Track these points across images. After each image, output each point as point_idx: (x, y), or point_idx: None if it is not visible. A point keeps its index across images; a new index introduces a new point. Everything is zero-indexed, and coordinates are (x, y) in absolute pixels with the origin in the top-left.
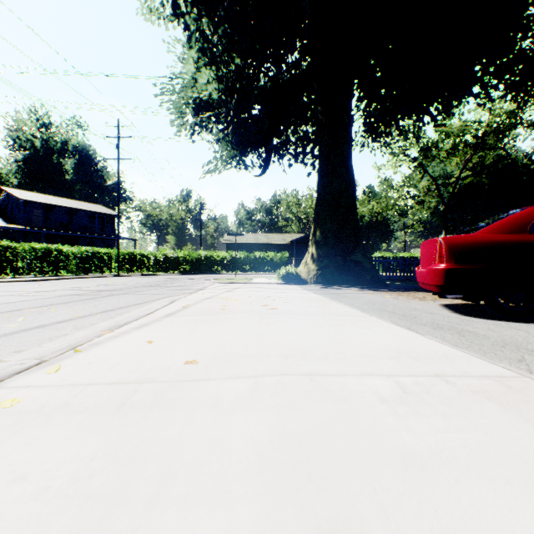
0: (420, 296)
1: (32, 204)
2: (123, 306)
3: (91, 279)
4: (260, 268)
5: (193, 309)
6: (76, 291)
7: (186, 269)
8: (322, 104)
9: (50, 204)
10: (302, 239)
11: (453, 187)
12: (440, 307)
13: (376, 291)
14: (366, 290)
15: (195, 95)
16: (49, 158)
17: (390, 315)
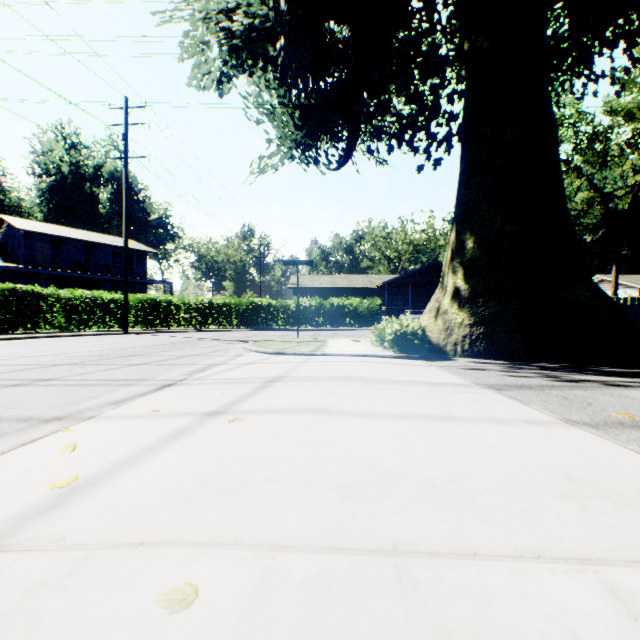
0: None
1: (36, 235)
2: None
3: (56, 340)
4: (339, 321)
5: None
6: None
7: (233, 323)
8: None
9: (59, 236)
10: (397, 280)
11: (631, 199)
12: None
13: None
14: None
15: None
16: (79, 186)
17: None
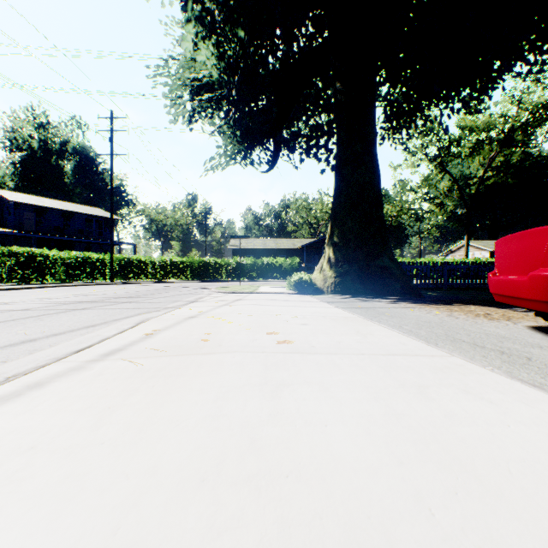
0: (481, 312)
1: (24, 206)
2: (59, 332)
3: (75, 288)
4: (268, 275)
5: (158, 341)
6: (32, 304)
7: (188, 276)
8: (341, 80)
9: (42, 207)
10: (313, 244)
11: (476, 187)
12: (536, 333)
13: (415, 304)
14: (401, 303)
15: (192, 74)
16: (47, 159)
17: (480, 353)
